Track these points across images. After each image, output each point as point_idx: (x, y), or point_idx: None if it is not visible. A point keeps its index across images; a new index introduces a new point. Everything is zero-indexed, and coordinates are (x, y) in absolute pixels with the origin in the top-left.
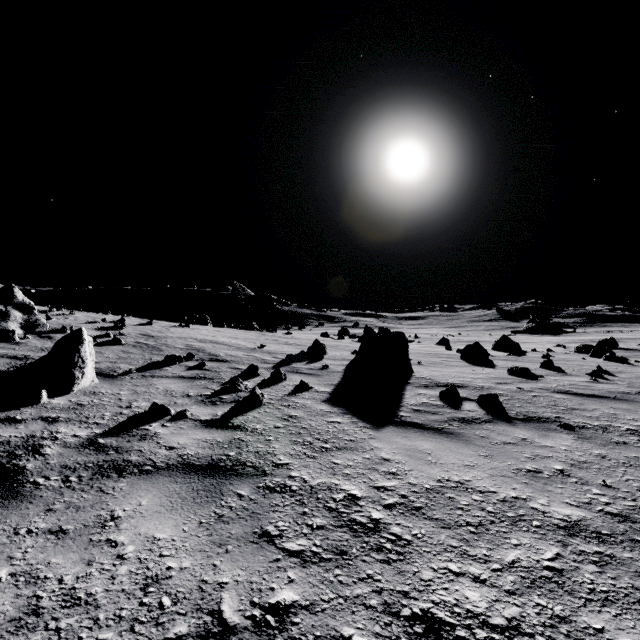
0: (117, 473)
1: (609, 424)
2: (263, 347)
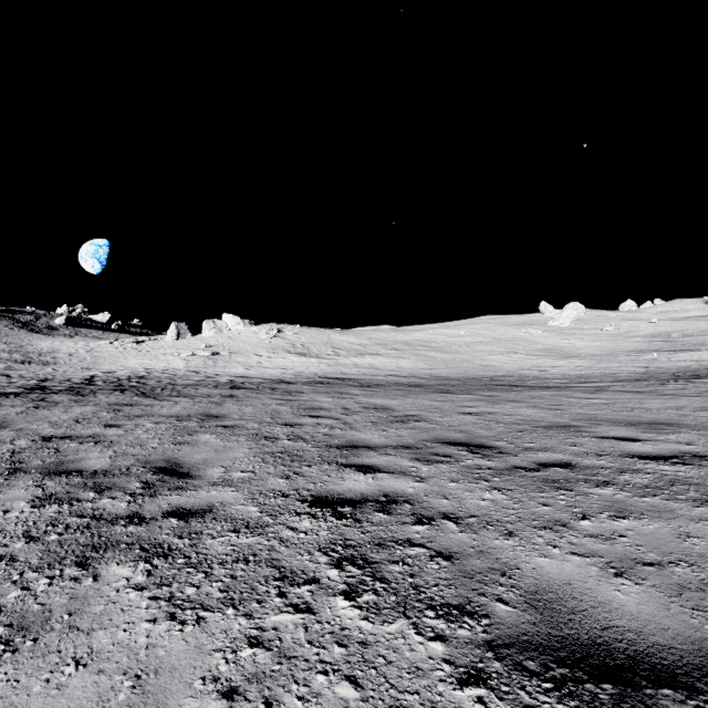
0: None
1: None
2: None
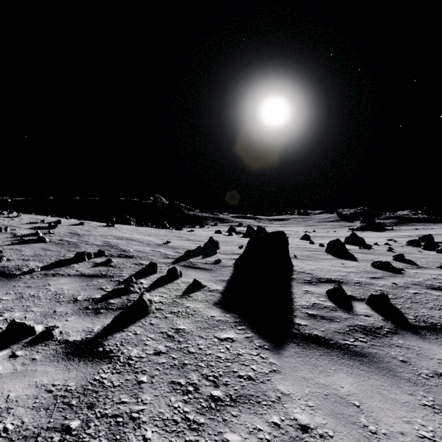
0: None
1: None
2: (168, 243)
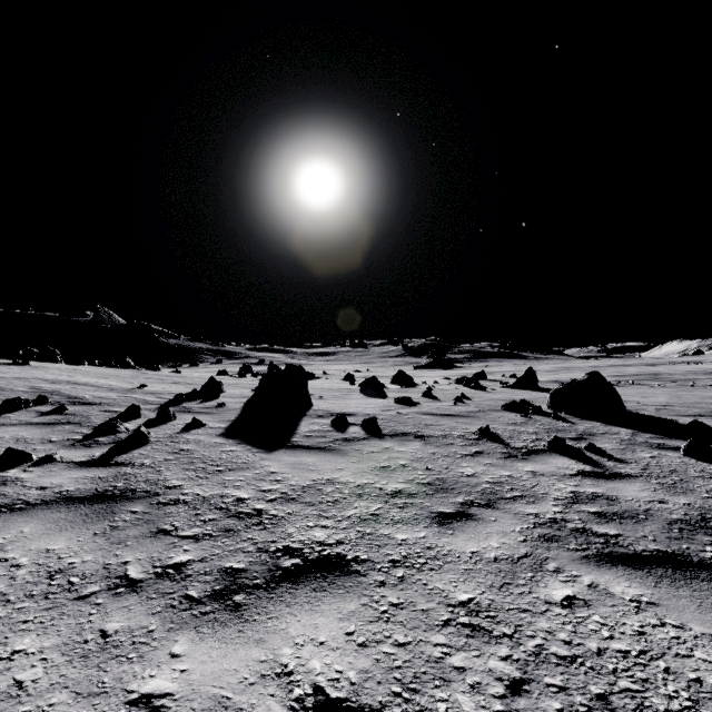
0: None
1: (449, 433)
2: (144, 387)
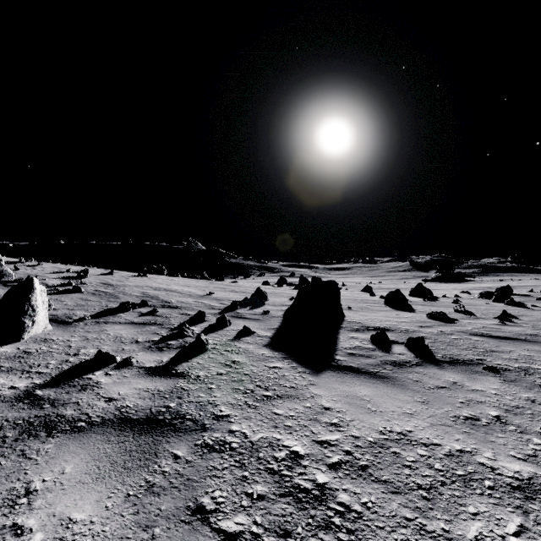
0: (46, 431)
1: (528, 366)
2: (211, 294)
